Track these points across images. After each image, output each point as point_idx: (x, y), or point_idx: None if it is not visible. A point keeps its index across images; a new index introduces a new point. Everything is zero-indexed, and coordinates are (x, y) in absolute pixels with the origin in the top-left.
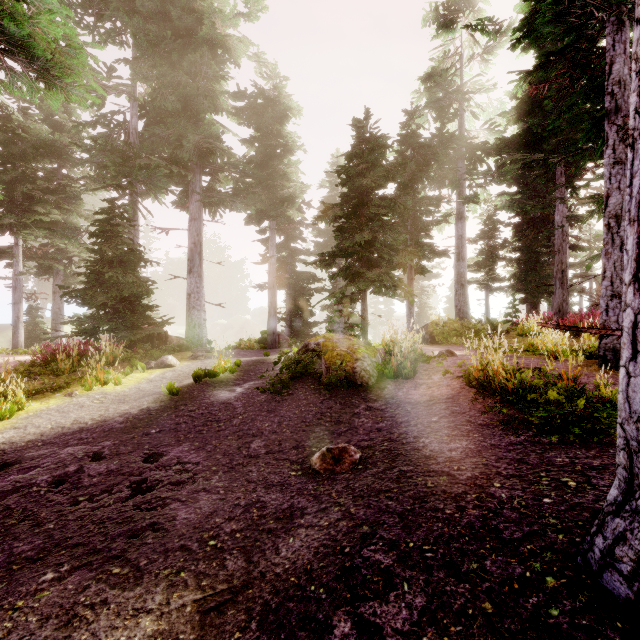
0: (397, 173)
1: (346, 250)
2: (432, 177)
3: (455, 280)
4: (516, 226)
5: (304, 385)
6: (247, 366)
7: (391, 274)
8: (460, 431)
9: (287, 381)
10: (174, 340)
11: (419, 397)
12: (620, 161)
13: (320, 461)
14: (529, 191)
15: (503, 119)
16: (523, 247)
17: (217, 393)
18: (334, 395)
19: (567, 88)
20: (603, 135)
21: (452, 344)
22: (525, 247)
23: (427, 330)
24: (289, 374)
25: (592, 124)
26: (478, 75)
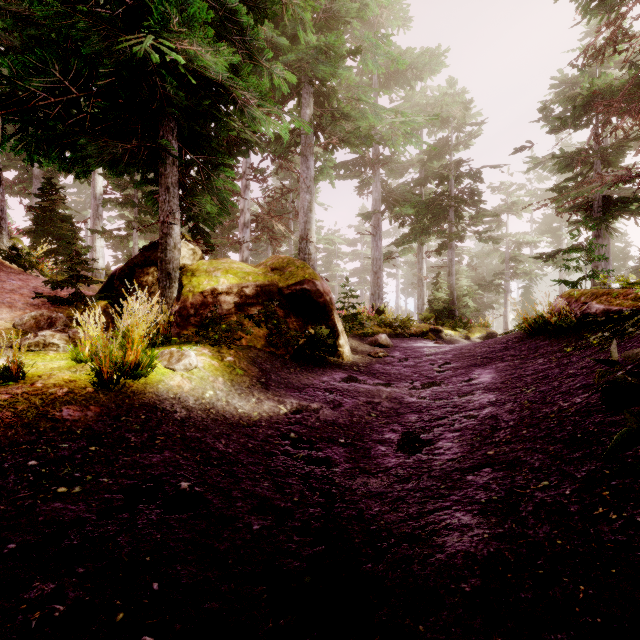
0: None
1: None
2: None
3: None
4: None
5: None
6: None
7: None
8: None
9: None
10: None
11: None
12: None
13: None
14: None
15: None
16: None
17: None
18: None
19: None
20: None
21: None
22: None
23: None
24: None
25: None
26: None
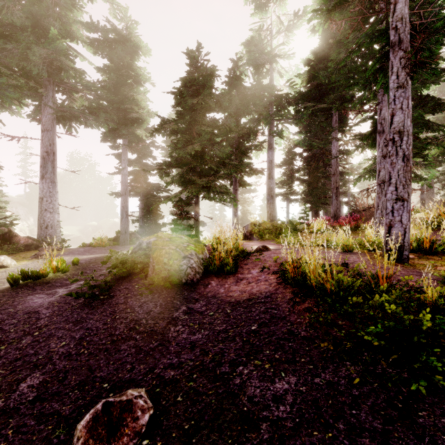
0: (224, 100)
1: (181, 161)
2: (251, 112)
3: (267, 193)
4: (306, 157)
5: (128, 285)
6: (87, 264)
7: (218, 182)
8: (284, 351)
9: (109, 282)
10: (22, 240)
11: (239, 295)
12: (402, 85)
13: (86, 433)
14: (313, 135)
15: (298, 81)
16: (310, 172)
17: (31, 298)
18: (157, 296)
19: (343, 55)
20: (383, 71)
21: (266, 239)
22: (311, 172)
23: (248, 229)
24: (117, 273)
25: (376, 59)
26: (283, 44)
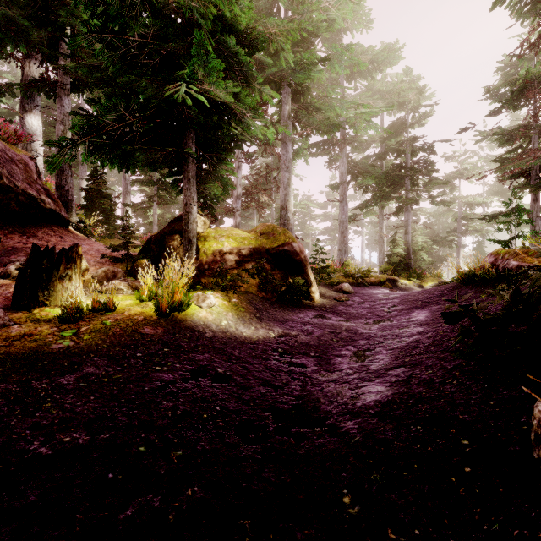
0: None
1: None
2: None
3: None
4: None
5: None
6: None
7: None
8: None
9: None
10: None
11: None
12: None
13: None
14: None
15: None
16: None
17: None
18: None
19: None
20: None
21: None
22: None
23: None
24: None
25: None
26: None
